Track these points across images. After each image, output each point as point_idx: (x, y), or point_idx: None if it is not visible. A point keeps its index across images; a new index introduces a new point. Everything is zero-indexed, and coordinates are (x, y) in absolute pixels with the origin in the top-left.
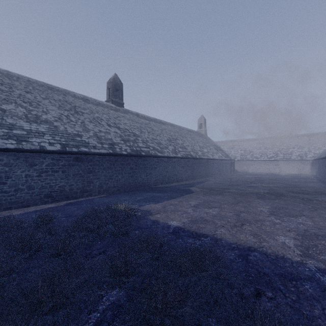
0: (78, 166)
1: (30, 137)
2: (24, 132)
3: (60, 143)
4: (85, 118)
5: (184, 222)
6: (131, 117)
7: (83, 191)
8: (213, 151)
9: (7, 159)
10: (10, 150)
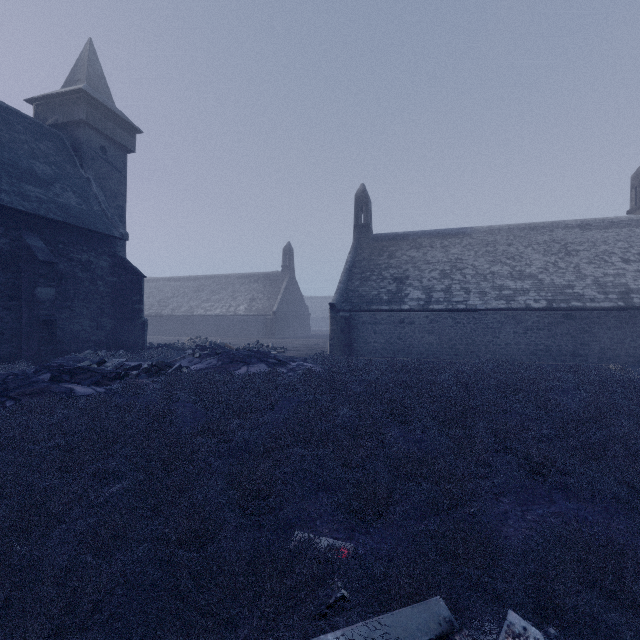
0: (567, 324)
1: (516, 296)
2: (511, 292)
3: (545, 300)
4: (581, 259)
5: None
6: None
7: (574, 355)
8: None
9: (500, 317)
10: (502, 310)
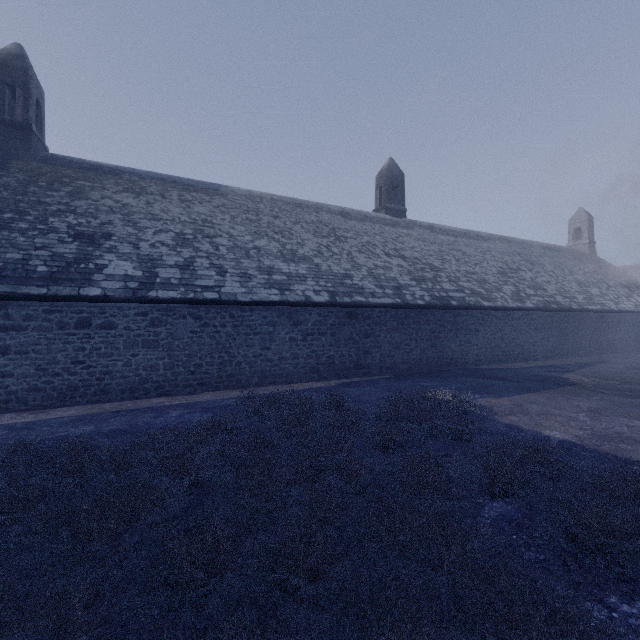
0: (350, 326)
1: (291, 283)
2: (284, 277)
3: (327, 291)
4: (351, 246)
5: (578, 436)
6: (421, 234)
7: (357, 367)
8: (618, 292)
9: (271, 316)
10: (275, 303)
